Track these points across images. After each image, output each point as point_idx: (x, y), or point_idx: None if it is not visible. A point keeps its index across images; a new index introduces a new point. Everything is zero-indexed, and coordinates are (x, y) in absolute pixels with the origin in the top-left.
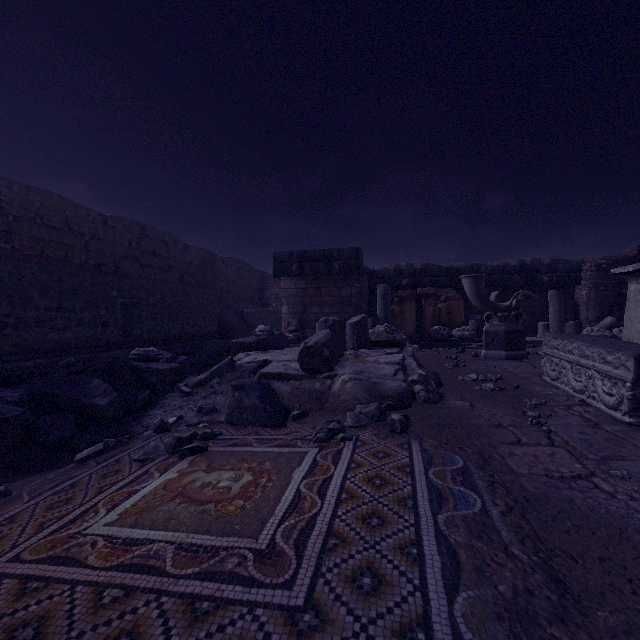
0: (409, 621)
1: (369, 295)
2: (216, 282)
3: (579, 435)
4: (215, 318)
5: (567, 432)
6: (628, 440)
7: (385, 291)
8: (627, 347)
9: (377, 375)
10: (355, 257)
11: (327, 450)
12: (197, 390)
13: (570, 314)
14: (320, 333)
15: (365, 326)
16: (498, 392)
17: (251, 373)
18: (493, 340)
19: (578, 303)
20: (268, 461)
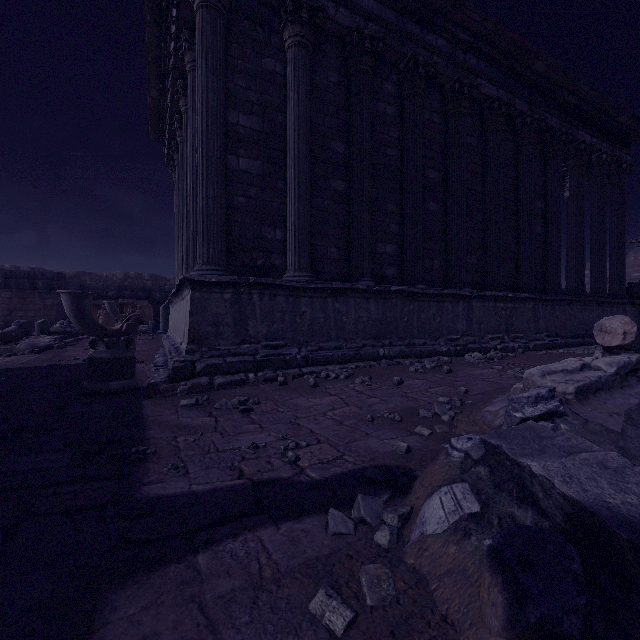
0: (16, 362)
1: None
2: None
3: None
4: None
5: None
6: None
7: None
8: None
9: (41, 342)
10: (57, 279)
11: (8, 357)
12: None
13: None
14: (12, 327)
15: (47, 324)
16: None
17: None
18: None
19: None
20: None
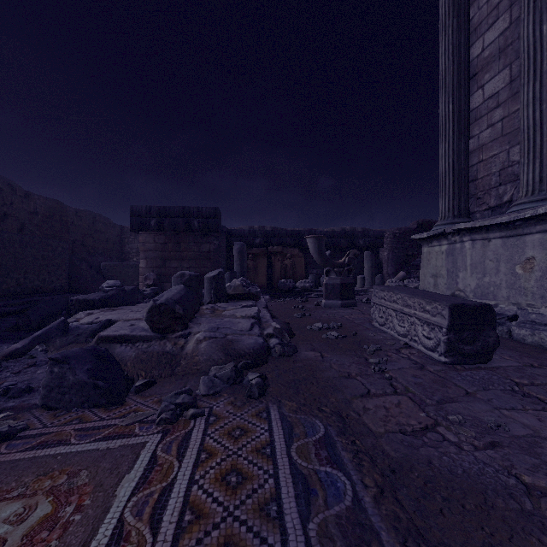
0: None
1: (227, 251)
2: (67, 234)
3: (413, 379)
4: (63, 272)
5: (404, 377)
6: (449, 380)
7: (241, 248)
8: (440, 298)
9: (233, 331)
10: (214, 216)
11: (172, 436)
12: (8, 363)
13: (377, 269)
14: (173, 289)
15: (222, 280)
16: (341, 340)
17: (89, 336)
18: (331, 291)
19: (382, 261)
20: (85, 469)
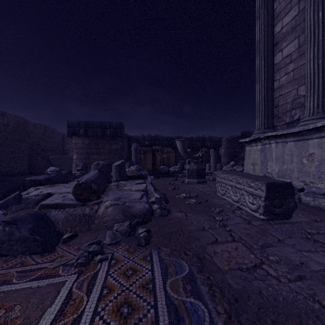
0: None
1: (128, 149)
2: (28, 138)
3: (244, 231)
4: (25, 161)
5: (238, 229)
6: (267, 231)
7: (136, 147)
8: (259, 178)
9: (130, 199)
10: (119, 127)
11: (84, 276)
12: None
13: (217, 160)
14: (91, 173)
15: (124, 167)
16: (198, 204)
17: (35, 204)
18: (191, 174)
19: (220, 155)
20: (19, 304)
